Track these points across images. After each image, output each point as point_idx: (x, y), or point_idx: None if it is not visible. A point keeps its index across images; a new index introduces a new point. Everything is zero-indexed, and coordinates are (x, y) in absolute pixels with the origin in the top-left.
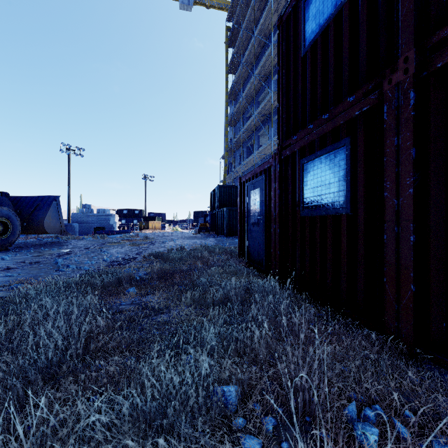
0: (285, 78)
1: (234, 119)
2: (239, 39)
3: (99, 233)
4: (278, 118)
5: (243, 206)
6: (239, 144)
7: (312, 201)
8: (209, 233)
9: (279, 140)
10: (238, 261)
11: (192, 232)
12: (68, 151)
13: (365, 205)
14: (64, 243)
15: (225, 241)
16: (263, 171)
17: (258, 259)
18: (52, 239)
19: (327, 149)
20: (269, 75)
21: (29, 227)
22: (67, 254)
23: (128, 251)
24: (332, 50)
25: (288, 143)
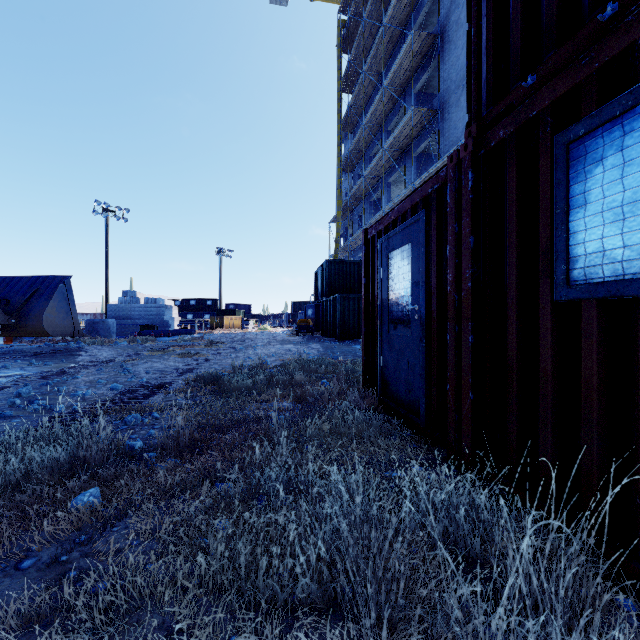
0: None
1: (350, 161)
2: (359, 36)
3: (145, 334)
4: (469, 58)
5: (371, 285)
6: (359, 199)
7: (615, 252)
8: (313, 334)
9: (470, 113)
10: (362, 396)
11: (287, 332)
12: (106, 213)
13: None
14: (76, 351)
15: (336, 348)
16: (421, 204)
17: (408, 398)
18: (69, 343)
19: None
20: (406, 86)
21: (19, 325)
22: (61, 373)
23: (169, 368)
24: None
25: (500, 108)
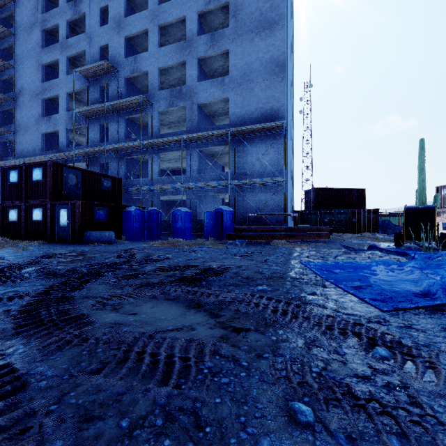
0: (4, 184)
1: None
2: None
3: None
4: (1, 194)
5: None
6: None
7: (11, 219)
8: None
9: (2, 200)
10: None
11: None
12: None
13: (20, 220)
14: None
15: None
16: None
17: None
18: None
19: (14, 208)
20: None
21: None
22: None
23: None
24: (15, 189)
25: (5, 202)
